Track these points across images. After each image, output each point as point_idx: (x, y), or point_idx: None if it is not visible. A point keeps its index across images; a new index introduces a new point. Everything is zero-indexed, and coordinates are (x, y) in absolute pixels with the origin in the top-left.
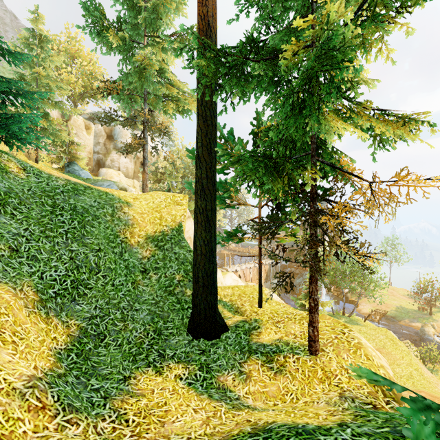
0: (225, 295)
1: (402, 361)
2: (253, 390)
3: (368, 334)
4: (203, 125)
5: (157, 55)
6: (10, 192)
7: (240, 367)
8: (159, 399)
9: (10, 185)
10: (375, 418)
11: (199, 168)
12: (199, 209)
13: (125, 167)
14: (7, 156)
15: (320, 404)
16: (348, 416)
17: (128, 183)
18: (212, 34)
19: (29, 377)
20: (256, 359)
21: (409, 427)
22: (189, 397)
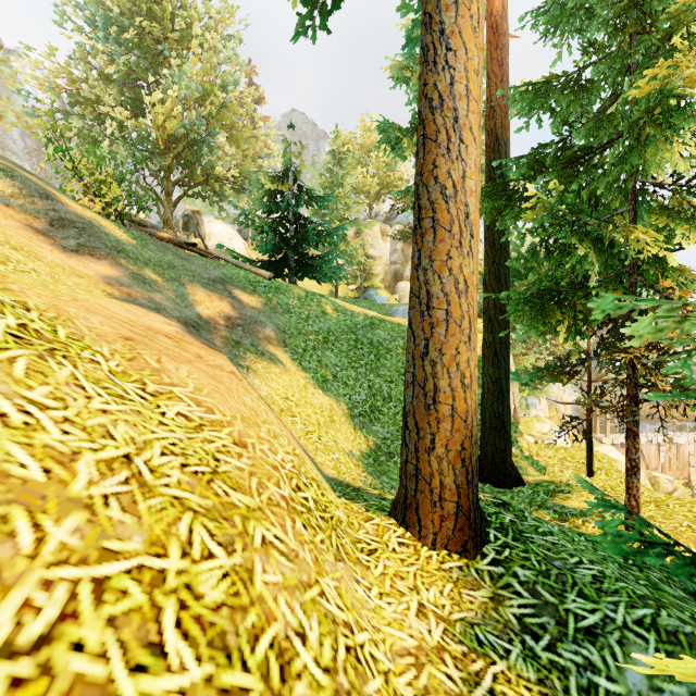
0: (538, 453)
1: None
2: None
3: None
4: (490, 251)
5: None
6: (329, 331)
7: None
8: None
9: (329, 325)
10: None
11: (486, 297)
12: (485, 343)
13: None
14: (324, 300)
15: None
16: None
17: None
18: (500, 147)
19: (350, 450)
20: (545, 514)
21: None
22: None
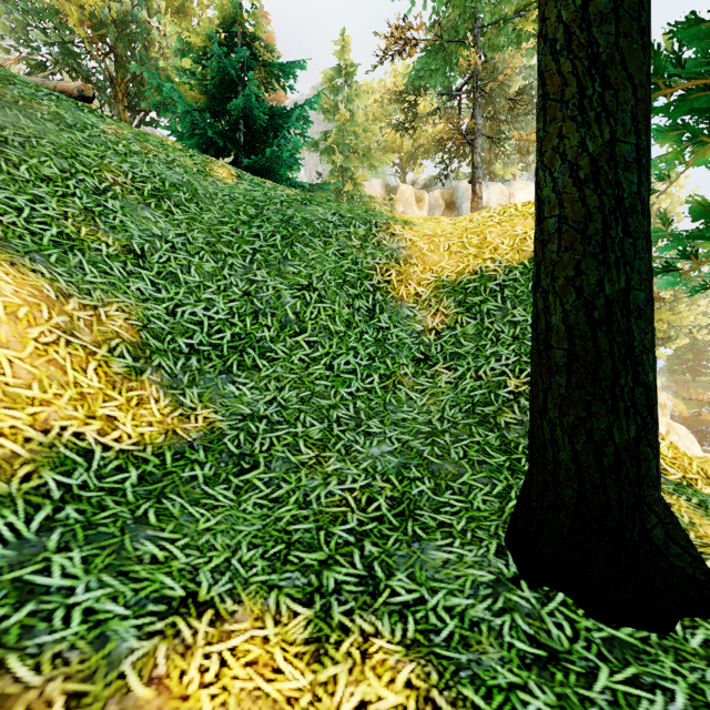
0: (708, 473)
1: None
2: None
3: None
4: None
5: None
6: (184, 186)
7: None
8: None
9: (193, 181)
10: None
11: None
12: (549, 45)
13: None
14: (223, 163)
15: None
16: None
17: None
18: None
19: None
20: None
21: None
22: None
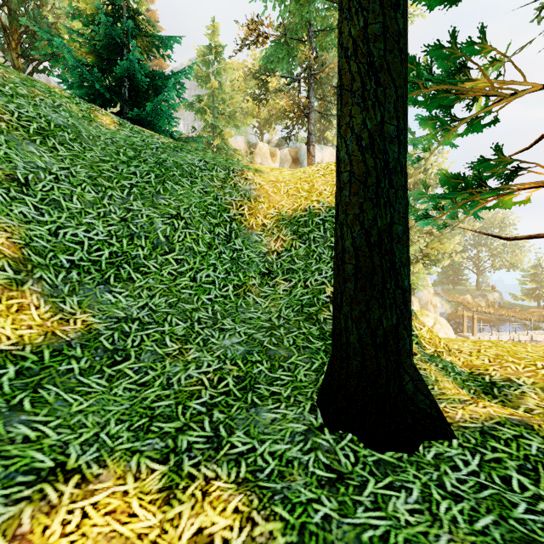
0: (449, 348)
1: None
2: None
3: None
4: None
5: None
6: (69, 128)
7: None
8: None
9: (77, 124)
10: None
11: None
12: (344, 51)
13: None
14: (106, 112)
15: None
16: None
17: None
18: None
19: None
20: None
21: None
22: None
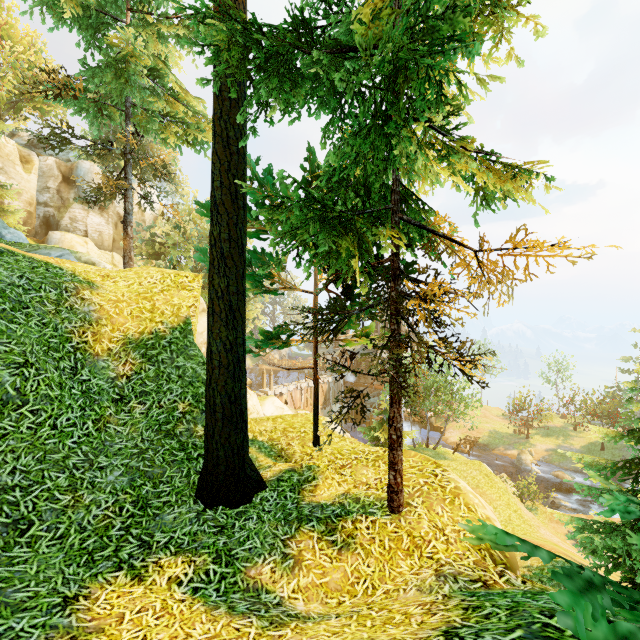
0: (261, 431)
1: (499, 503)
2: (305, 583)
3: (459, 470)
4: (224, 152)
5: (149, 45)
6: None
7: (284, 547)
8: (132, 632)
9: None
10: (495, 609)
11: (217, 223)
12: (215, 291)
13: (97, 231)
14: None
15: (408, 593)
16: (454, 613)
17: (103, 259)
18: (238, 4)
19: None
20: (310, 531)
21: (548, 621)
22: (192, 618)
